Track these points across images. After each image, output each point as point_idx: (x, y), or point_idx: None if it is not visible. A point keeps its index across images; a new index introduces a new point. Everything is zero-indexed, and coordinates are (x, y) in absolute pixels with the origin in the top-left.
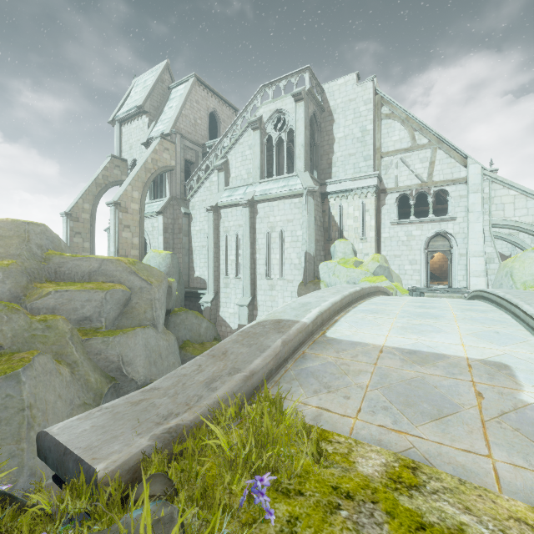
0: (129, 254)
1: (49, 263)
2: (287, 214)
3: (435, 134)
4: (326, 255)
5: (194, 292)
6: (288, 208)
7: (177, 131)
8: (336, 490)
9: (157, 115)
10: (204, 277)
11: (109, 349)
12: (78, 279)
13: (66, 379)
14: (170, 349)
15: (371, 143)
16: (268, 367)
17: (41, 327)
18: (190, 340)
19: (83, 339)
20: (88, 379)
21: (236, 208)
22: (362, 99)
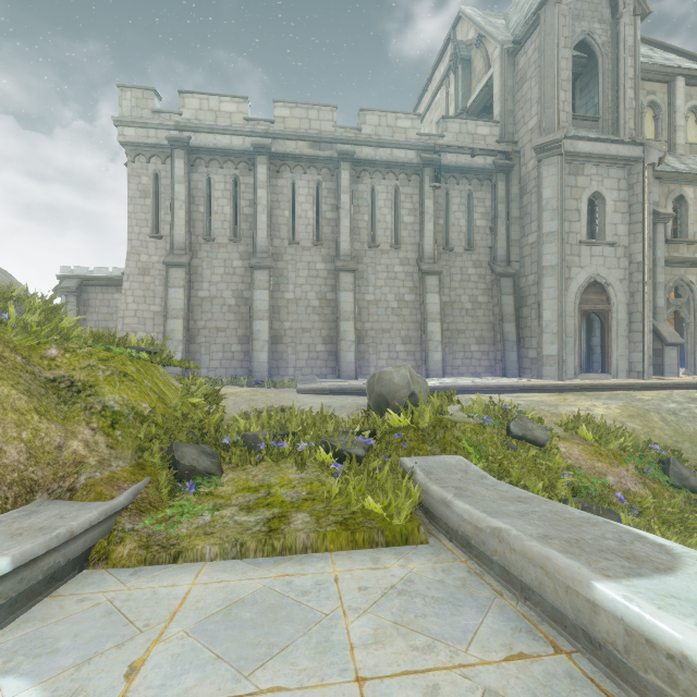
0: None
1: None
2: None
3: None
4: None
5: None
6: None
7: None
8: (313, 499)
9: None
10: None
11: None
12: None
13: None
14: None
15: None
16: (464, 525)
17: None
18: None
19: None
20: None
21: None
22: None
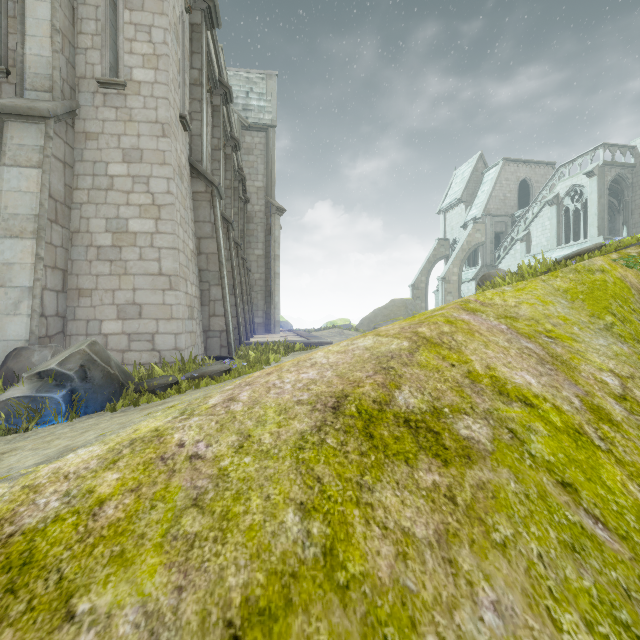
0: None
1: None
2: None
3: None
4: None
5: None
6: None
7: (487, 213)
8: None
9: (471, 200)
10: None
11: None
12: None
13: None
14: None
15: None
16: None
17: None
18: None
19: None
20: None
21: None
22: None
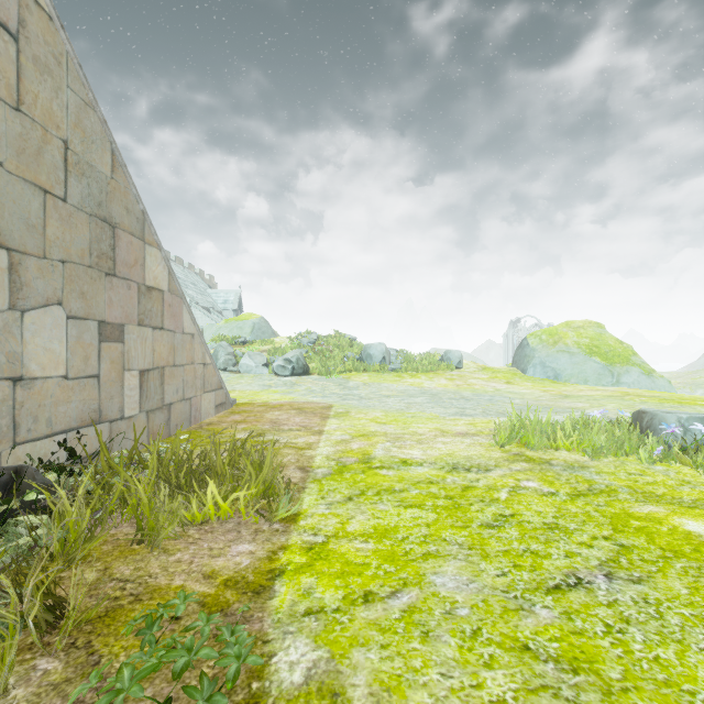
0: None
1: None
2: None
3: None
4: None
5: None
6: None
7: None
8: None
9: None
10: None
11: None
12: None
13: None
14: None
15: None
16: None
17: None
18: None
19: None
20: None
21: None
22: None
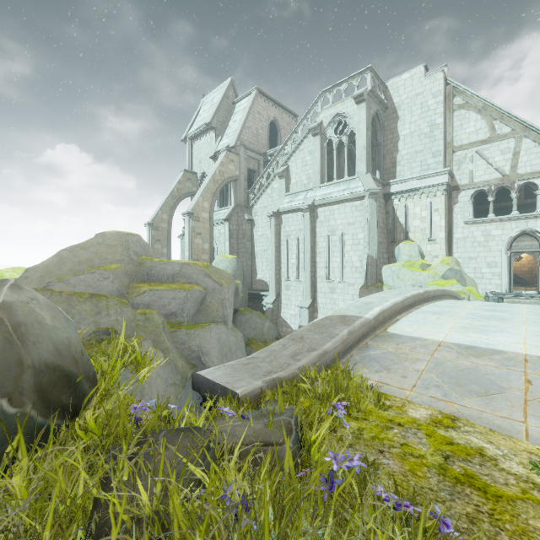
0: (200, 258)
1: (143, 267)
2: (348, 217)
3: (519, 121)
4: (390, 258)
5: (257, 294)
6: (349, 211)
7: (241, 143)
8: (391, 421)
9: (223, 130)
10: (265, 279)
11: (191, 340)
12: (164, 281)
13: (162, 361)
14: (238, 344)
15: (441, 137)
16: (337, 350)
17: (142, 319)
18: (254, 338)
19: (171, 330)
20: (177, 363)
21: (297, 213)
22: (430, 92)
